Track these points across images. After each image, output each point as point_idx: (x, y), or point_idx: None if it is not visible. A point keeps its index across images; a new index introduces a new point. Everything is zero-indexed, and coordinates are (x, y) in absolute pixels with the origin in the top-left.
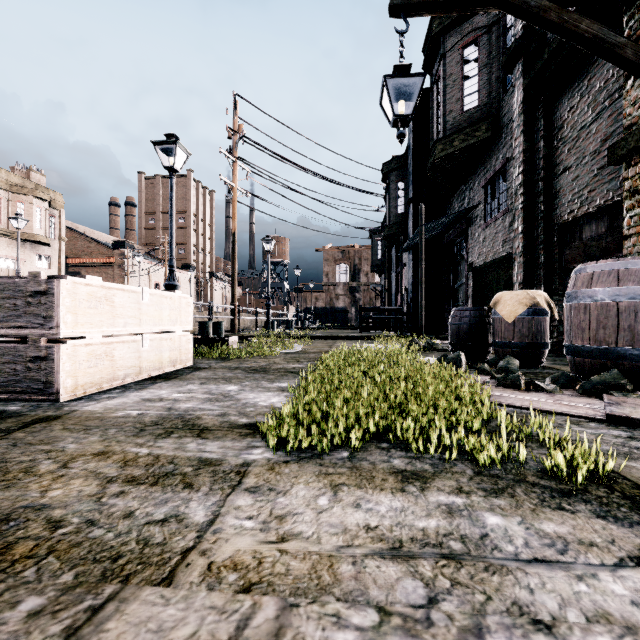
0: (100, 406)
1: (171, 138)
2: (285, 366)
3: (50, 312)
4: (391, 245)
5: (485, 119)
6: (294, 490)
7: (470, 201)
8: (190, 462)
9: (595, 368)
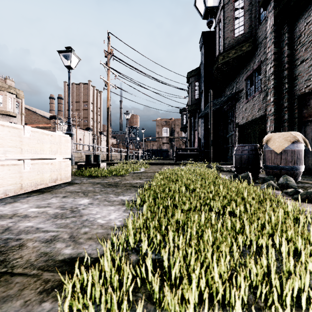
0: None
1: (69, 49)
2: (131, 181)
3: None
4: (191, 116)
5: (248, 40)
6: None
7: (237, 89)
8: None
9: None
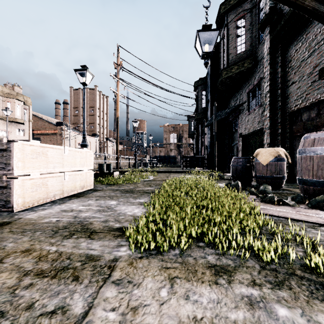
0: (36, 215)
1: (84, 67)
2: (143, 189)
3: (8, 161)
4: (198, 124)
5: (249, 57)
6: (145, 282)
7: (240, 101)
8: (80, 258)
9: (316, 192)
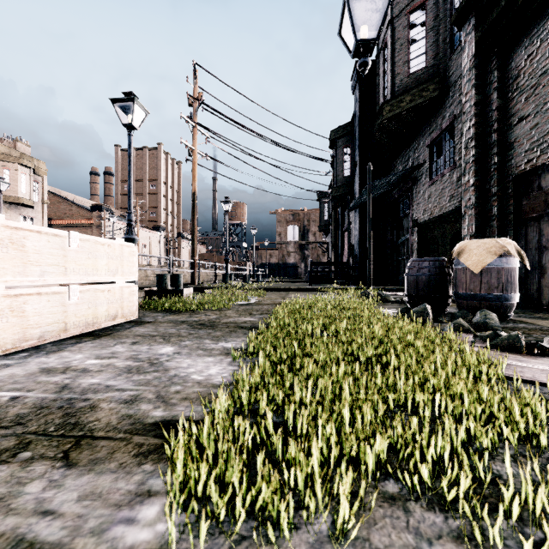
0: None
1: (129, 96)
2: (236, 320)
3: None
4: (337, 206)
5: (432, 79)
6: None
7: (415, 161)
8: None
9: None
